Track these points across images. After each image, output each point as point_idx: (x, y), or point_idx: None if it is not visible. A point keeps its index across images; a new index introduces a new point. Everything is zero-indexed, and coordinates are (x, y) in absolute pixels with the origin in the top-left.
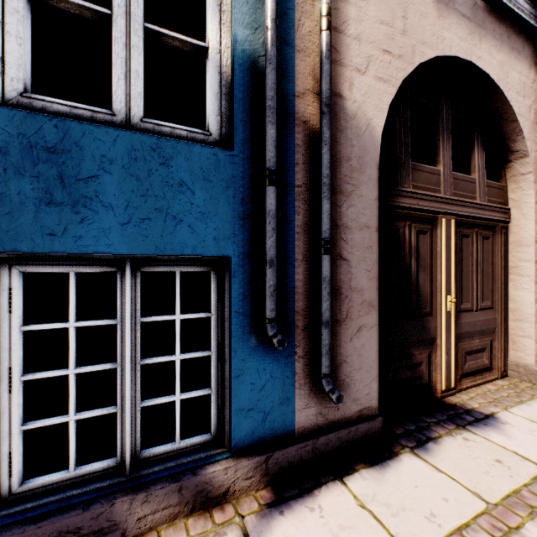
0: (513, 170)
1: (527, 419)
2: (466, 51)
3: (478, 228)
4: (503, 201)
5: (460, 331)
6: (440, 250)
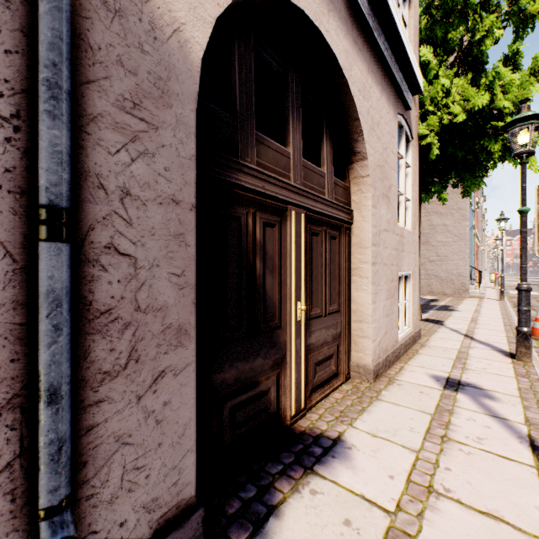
0: (356, 172)
1: (369, 435)
2: (316, 15)
3: (327, 227)
4: (348, 202)
5: (310, 340)
6: (289, 248)
